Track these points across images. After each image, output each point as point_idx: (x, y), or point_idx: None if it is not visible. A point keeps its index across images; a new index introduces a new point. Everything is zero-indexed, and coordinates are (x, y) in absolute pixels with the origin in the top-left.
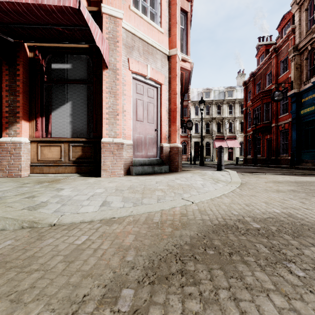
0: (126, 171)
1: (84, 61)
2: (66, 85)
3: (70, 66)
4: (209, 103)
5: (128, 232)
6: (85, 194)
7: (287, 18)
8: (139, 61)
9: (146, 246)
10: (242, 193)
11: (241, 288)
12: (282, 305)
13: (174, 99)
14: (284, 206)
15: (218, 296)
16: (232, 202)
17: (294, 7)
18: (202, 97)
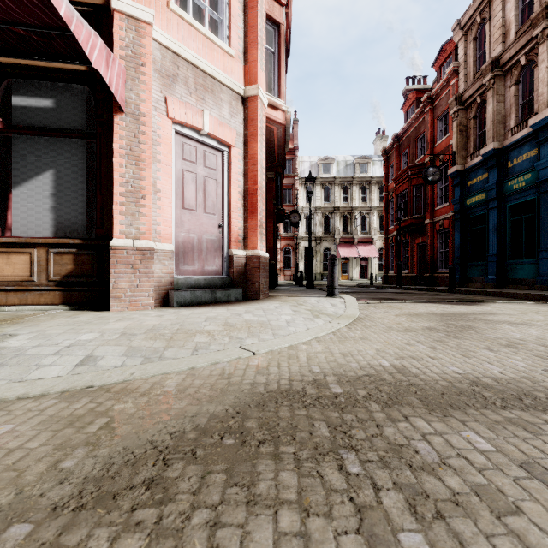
0: (161, 299)
1: (79, 96)
2: (42, 138)
3: (51, 103)
4: (330, 182)
5: (102, 412)
6: (56, 344)
7: (448, 50)
8: (187, 102)
9: (117, 437)
10: (348, 335)
11: (239, 504)
12: (289, 528)
13: (253, 172)
14: (401, 355)
15: (188, 522)
16: (323, 350)
17: (456, 32)
18: (310, 172)
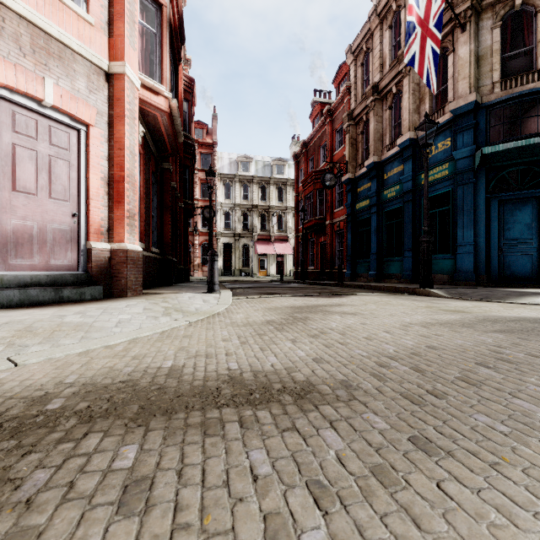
0: None
1: None
2: None
3: None
4: (249, 180)
5: None
6: None
7: (344, 70)
8: (19, 64)
9: None
10: (176, 333)
11: None
12: None
13: (120, 158)
14: (200, 353)
15: None
16: (119, 353)
17: (349, 56)
18: (210, 166)
